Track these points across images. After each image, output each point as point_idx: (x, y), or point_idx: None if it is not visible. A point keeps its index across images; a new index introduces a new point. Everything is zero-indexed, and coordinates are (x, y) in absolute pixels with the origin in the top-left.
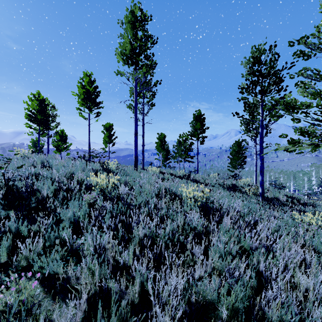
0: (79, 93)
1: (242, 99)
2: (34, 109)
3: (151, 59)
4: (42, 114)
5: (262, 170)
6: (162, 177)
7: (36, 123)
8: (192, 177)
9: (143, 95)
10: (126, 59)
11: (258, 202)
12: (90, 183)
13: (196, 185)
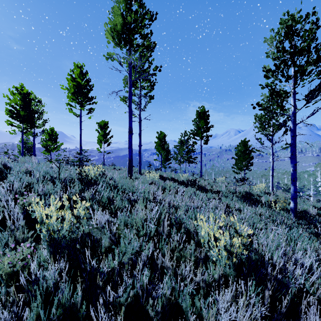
0: (69, 87)
1: (266, 86)
2: (17, 104)
3: (149, 39)
4: (25, 110)
5: (295, 179)
6: (163, 187)
7: (19, 119)
8: (197, 182)
9: (139, 86)
10: (117, 38)
11: (294, 223)
12: (34, 216)
13: (223, 216)
